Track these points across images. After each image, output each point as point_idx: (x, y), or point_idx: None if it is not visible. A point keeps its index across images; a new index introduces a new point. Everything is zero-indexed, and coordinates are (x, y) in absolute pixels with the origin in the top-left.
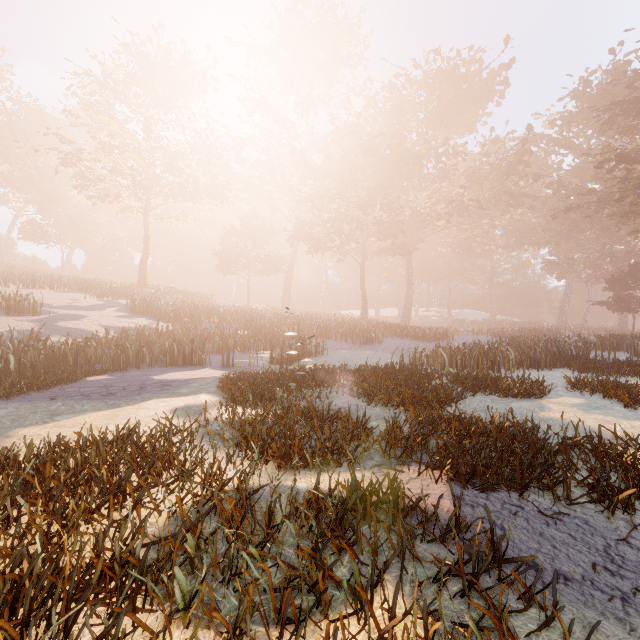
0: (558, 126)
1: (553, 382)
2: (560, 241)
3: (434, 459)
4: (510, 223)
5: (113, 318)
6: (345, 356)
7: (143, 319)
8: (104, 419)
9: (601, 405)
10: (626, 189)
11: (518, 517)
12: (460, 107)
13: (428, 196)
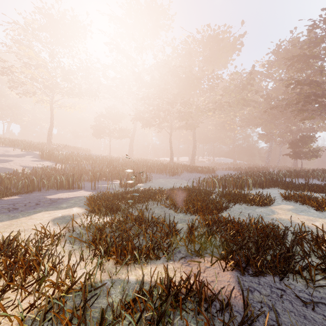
0: (266, 67)
1: (273, 196)
2: (267, 124)
3: (219, 251)
4: (243, 115)
5: (29, 161)
6: (162, 182)
7: (48, 162)
8: (2, 228)
9: (303, 209)
10: (299, 98)
11: (284, 300)
12: (220, 55)
13: (204, 99)
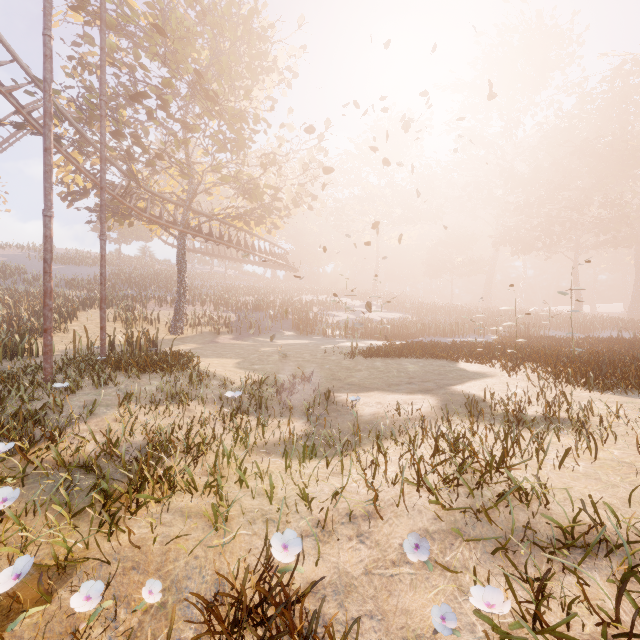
0: None
1: None
2: None
3: None
4: None
5: (381, 313)
6: None
7: (396, 313)
8: None
9: None
10: None
11: None
12: None
13: None
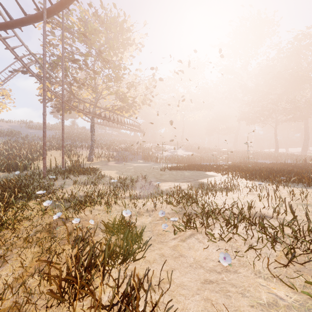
0: None
1: None
2: None
3: None
4: None
5: (183, 152)
6: None
7: (191, 152)
8: None
9: None
10: None
11: None
12: None
13: None
